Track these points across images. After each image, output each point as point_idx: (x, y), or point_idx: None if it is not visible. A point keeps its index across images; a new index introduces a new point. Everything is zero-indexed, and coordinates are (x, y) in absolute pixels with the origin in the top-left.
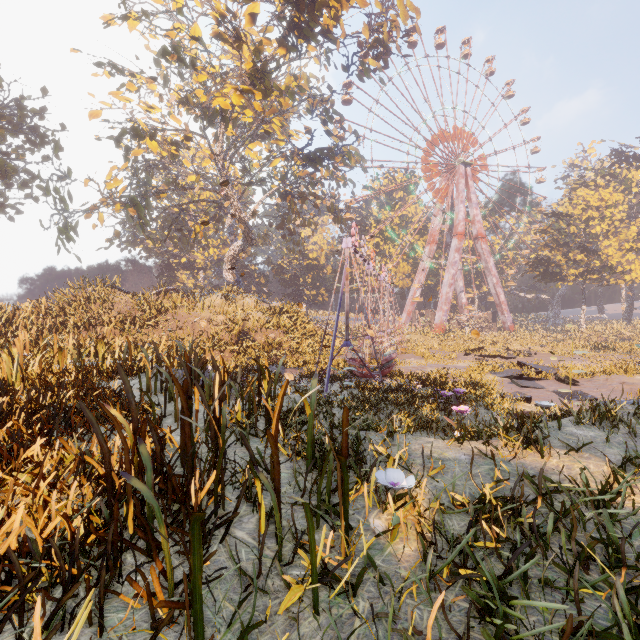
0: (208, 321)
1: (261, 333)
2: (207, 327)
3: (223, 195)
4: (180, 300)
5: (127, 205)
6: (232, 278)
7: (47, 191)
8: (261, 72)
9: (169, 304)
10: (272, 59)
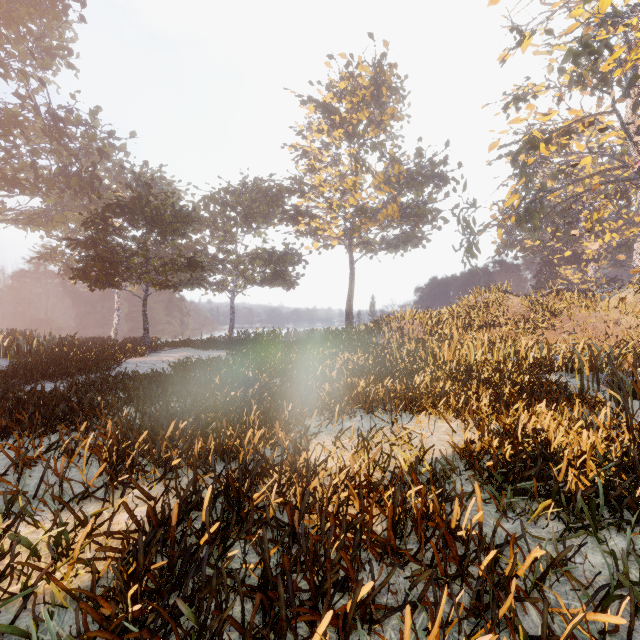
0: (616, 323)
1: None
2: (614, 330)
3: (637, 168)
4: (574, 300)
5: (521, 216)
6: None
7: (458, 222)
8: None
9: (562, 305)
10: None
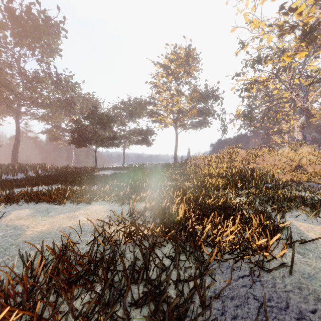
0: (278, 160)
1: (311, 167)
2: (278, 163)
3: (289, 98)
4: (266, 151)
5: (243, 117)
6: (300, 137)
7: (219, 119)
8: (308, 32)
9: (260, 153)
10: (318, 18)
